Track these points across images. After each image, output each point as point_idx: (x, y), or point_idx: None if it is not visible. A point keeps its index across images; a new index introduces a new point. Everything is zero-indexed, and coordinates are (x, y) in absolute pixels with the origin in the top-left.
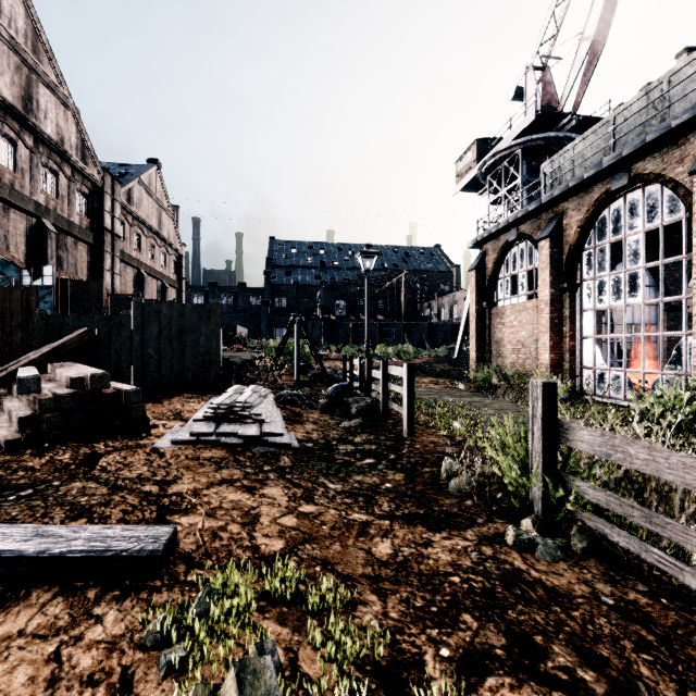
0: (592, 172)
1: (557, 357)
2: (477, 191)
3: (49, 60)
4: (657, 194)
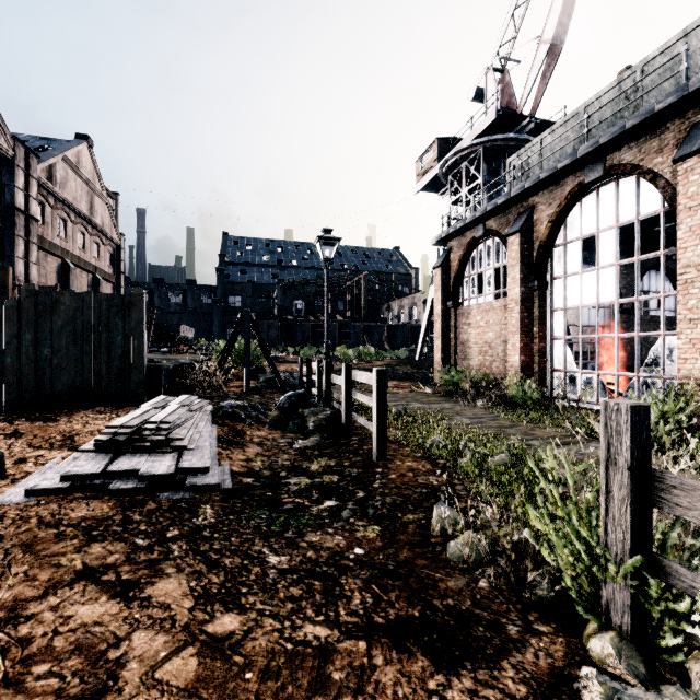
0: (566, 162)
1: (527, 359)
2: (438, 192)
3: None
4: (632, 187)
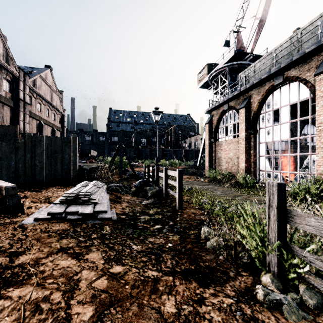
0: (265, 75)
1: (248, 165)
2: (207, 88)
3: None
4: (296, 86)
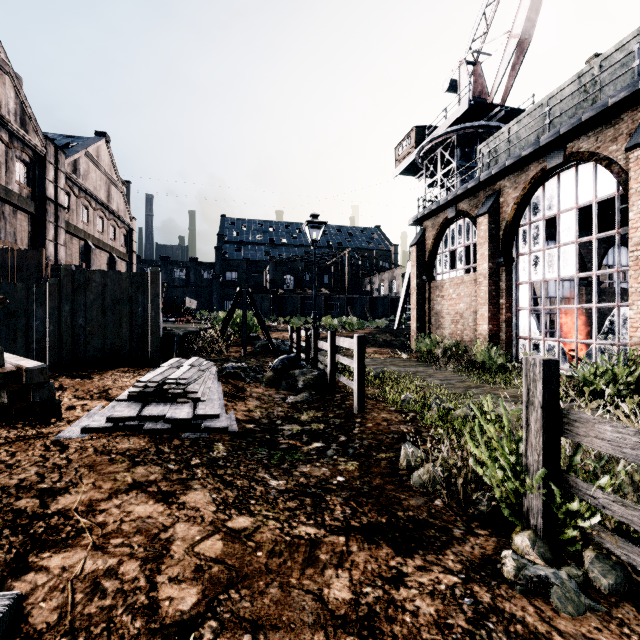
0: (529, 150)
1: (494, 328)
2: (415, 175)
3: None
4: (590, 172)
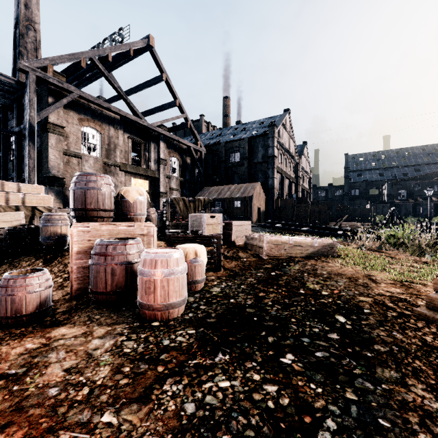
0: None
1: None
2: None
3: (291, 130)
4: None
